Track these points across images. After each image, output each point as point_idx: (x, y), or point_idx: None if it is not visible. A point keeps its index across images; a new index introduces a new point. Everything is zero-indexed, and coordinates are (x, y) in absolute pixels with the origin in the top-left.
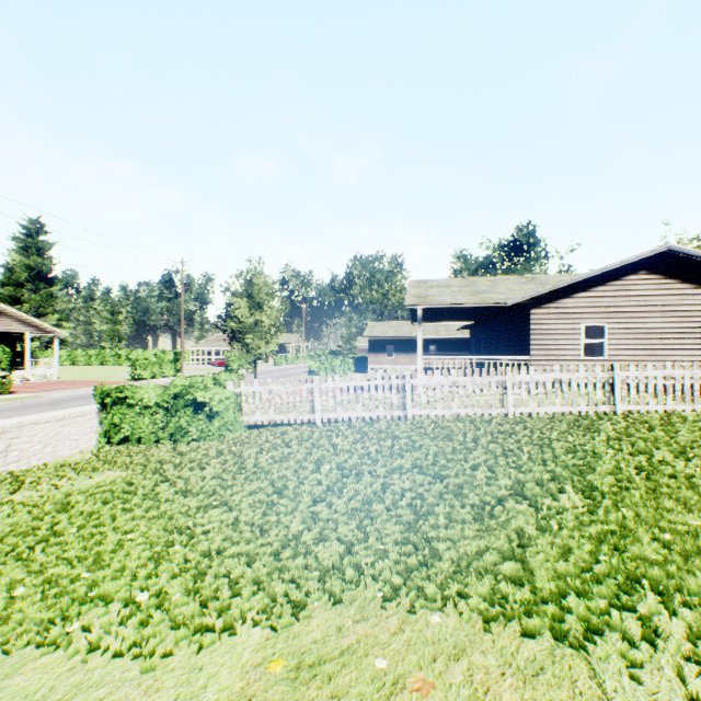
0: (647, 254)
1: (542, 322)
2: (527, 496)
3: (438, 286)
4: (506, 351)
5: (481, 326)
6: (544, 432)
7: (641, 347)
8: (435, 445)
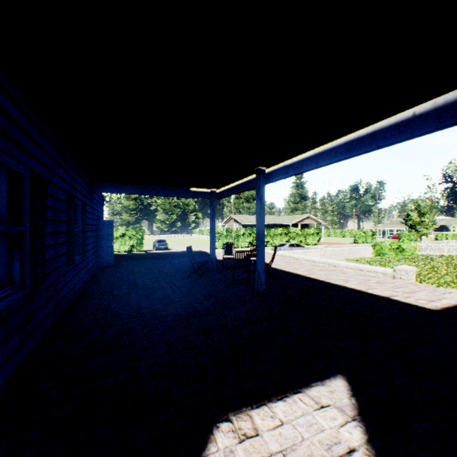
0: None
1: None
2: None
3: None
4: None
5: None
6: None
7: None
8: None
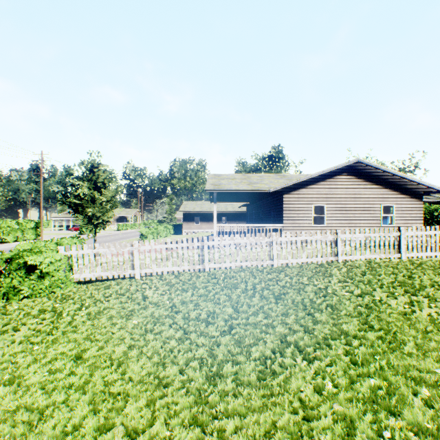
0: (347, 164)
1: (290, 203)
2: (300, 346)
3: (227, 178)
4: (269, 220)
5: (253, 205)
6: (299, 277)
7: (344, 219)
8: (225, 294)
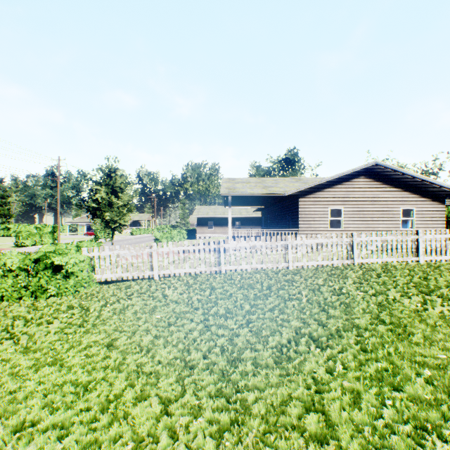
0: (365, 166)
1: (306, 206)
2: (313, 337)
3: (242, 182)
4: (284, 224)
5: (268, 209)
6: (314, 279)
7: (361, 222)
8: (241, 293)
